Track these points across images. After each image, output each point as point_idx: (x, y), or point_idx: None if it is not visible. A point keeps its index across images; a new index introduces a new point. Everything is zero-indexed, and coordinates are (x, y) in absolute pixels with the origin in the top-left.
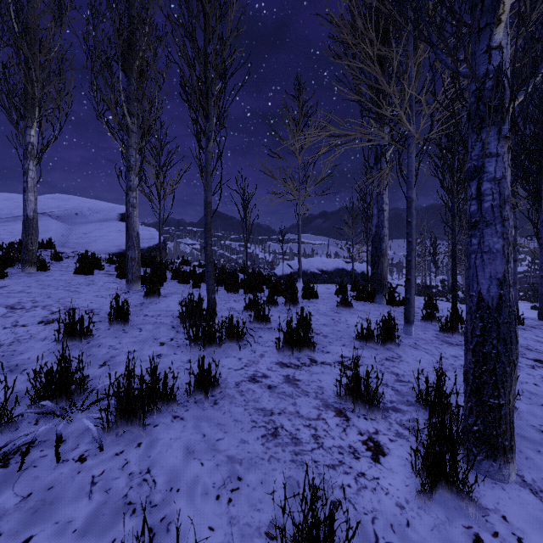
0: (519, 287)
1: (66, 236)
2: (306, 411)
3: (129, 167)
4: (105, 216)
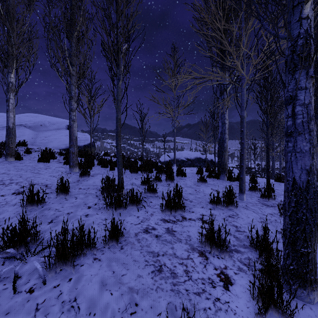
0: None
1: (34, 138)
2: (180, 253)
3: (71, 97)
4: (58, 127)
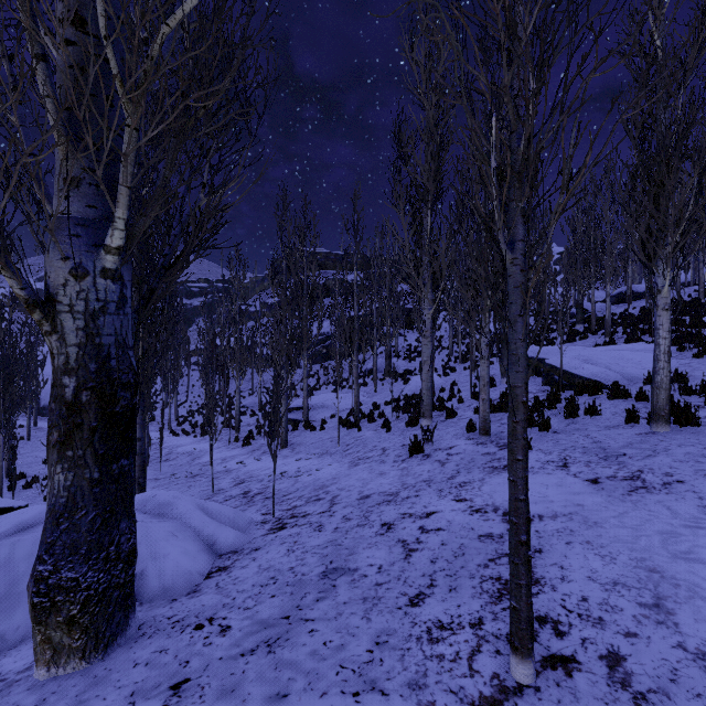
0: None
1: None
2: None
3: None
4: None
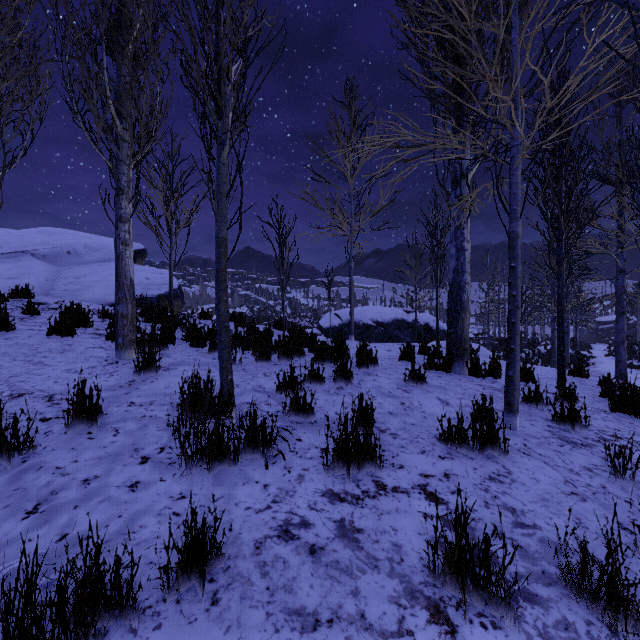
0: (608, 339)
1: (52, 281)
2: (378, 613)
3: (119, 189)
4: (106, 255)
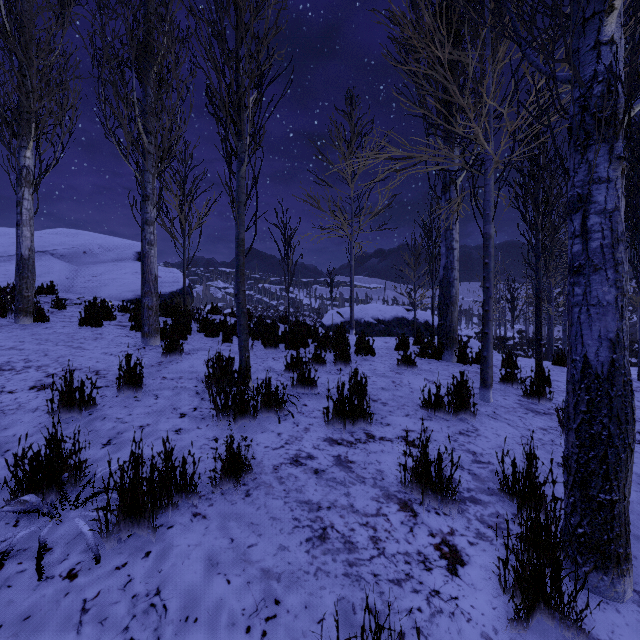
0: None
1: (72, 279)
2: (363, 505)
3: (145, 196)
4: (119, 255)
